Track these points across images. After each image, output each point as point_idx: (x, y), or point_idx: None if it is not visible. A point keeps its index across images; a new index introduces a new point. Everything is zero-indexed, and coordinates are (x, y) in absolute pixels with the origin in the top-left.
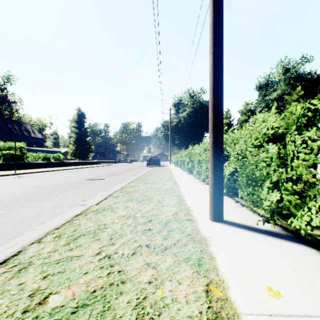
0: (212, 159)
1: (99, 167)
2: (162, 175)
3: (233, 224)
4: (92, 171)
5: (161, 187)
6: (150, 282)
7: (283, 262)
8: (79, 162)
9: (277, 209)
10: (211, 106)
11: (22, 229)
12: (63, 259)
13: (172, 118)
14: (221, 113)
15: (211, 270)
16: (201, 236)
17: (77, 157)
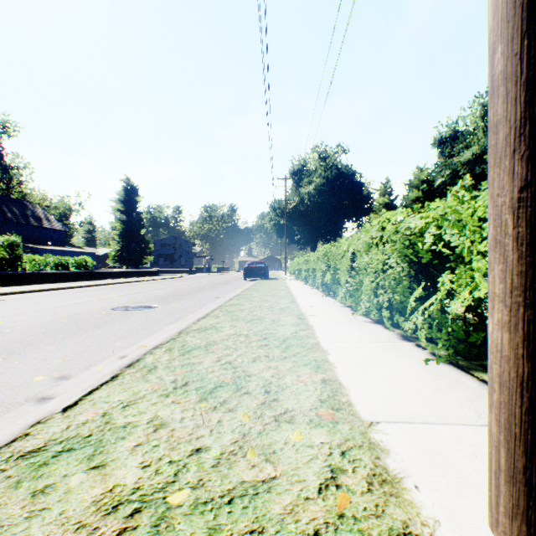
0: (521, 263)
1: (159, 280)
2: (272, 299)
3: None
4: (141, 288)
5: (272, 333)
6: None
7: None
8: (124, 271)
9: None
10: (514, 11)
11: None
12: None
13: (288, 196)
14: None
15: None
16: None
17: (124, 263)
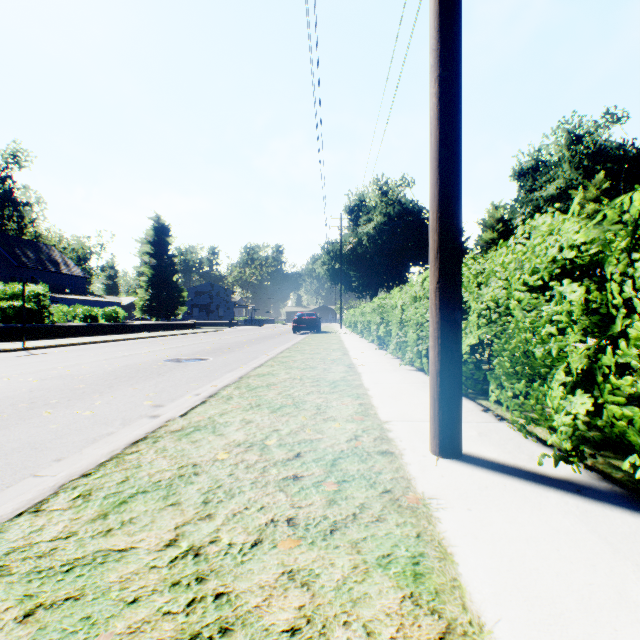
0: (436, 318)
1: (198, 334)
2: (324, 352)
3: (486, 463)
4: (182, 342)
5: (323, 377)
6: (295, 630)
7: (620, 569)
8: (157, 324)
9: (575, 426)
10: (434, 199)
11: (11, 474)
12: (85, 559)
13: (344, 237)
14: (458, 213)
15: (446, 592)
16: (416, 495)
17: (154, 314)
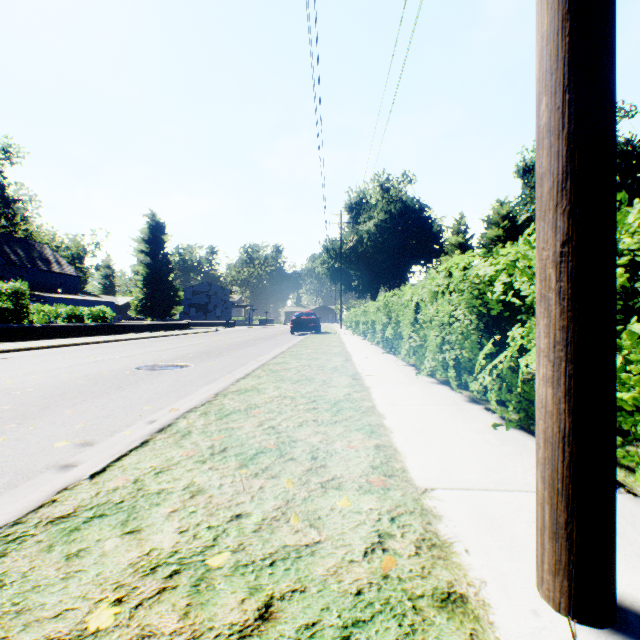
0: (562, 318)
1: (190, 335)
2: (323, 357)
3: None
4: (169, 344)
5: (322, 395)
6: None
7: None
8: (149, 324)
9: None
10: (556, 64)
11: None
12: None
13: (344, 235)
14: (613, 90)
15: None
16: None
17: (149, 314)
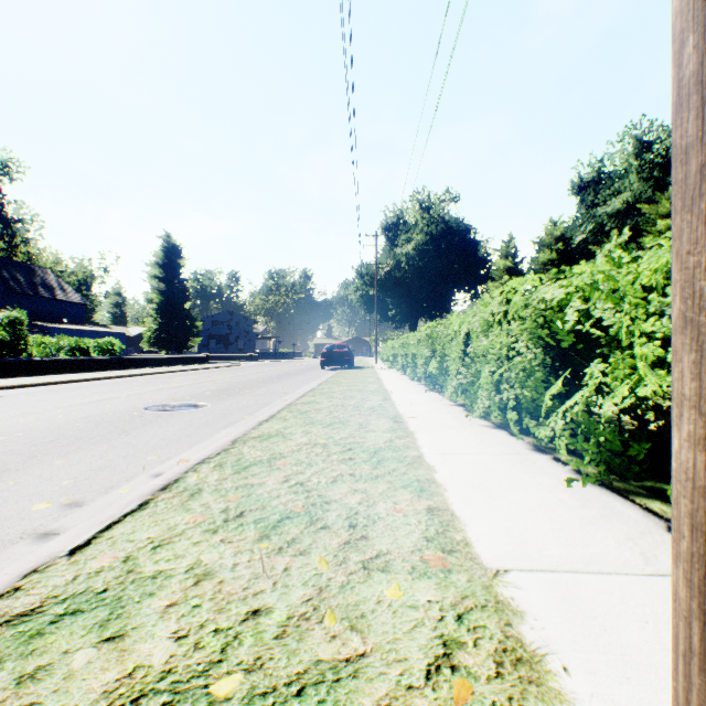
0: None
1: (209, 370)
2: (359, 395)
3: None
4: (185, 381)
5: (359, 442)
6: None
7: None
8: (163, 358)
9: None
10: None
11: None
12: None
13: (380, 258)
14: None
15: None
16: None
17: (163, 346)
